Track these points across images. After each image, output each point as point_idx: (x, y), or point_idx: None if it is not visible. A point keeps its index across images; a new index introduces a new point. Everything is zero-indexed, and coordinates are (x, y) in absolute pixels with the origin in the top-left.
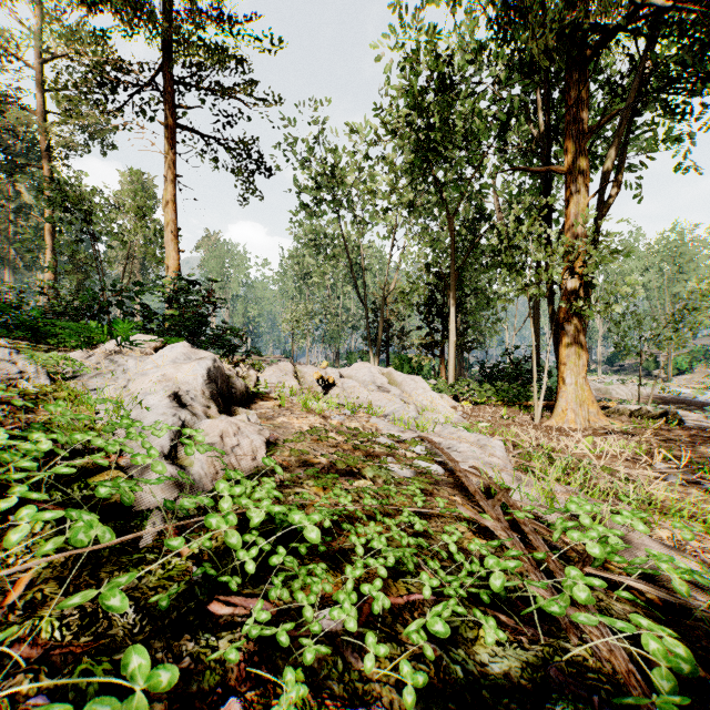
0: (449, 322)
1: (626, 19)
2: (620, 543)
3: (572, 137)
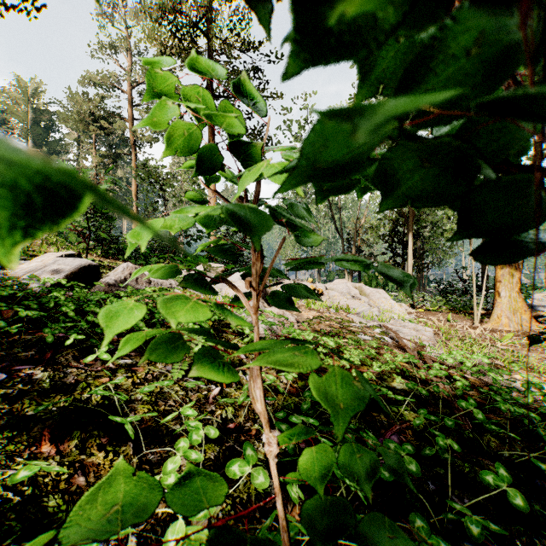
0: (408, 249)
1: None
2: (470, 364)
3: None
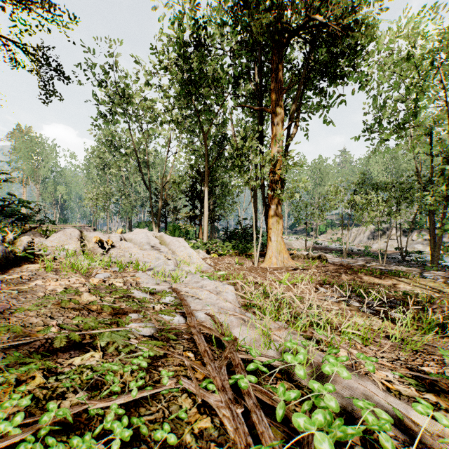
0: (204, 202)
1: (303, 24)
2: (335, 402)
3: (275, 91)
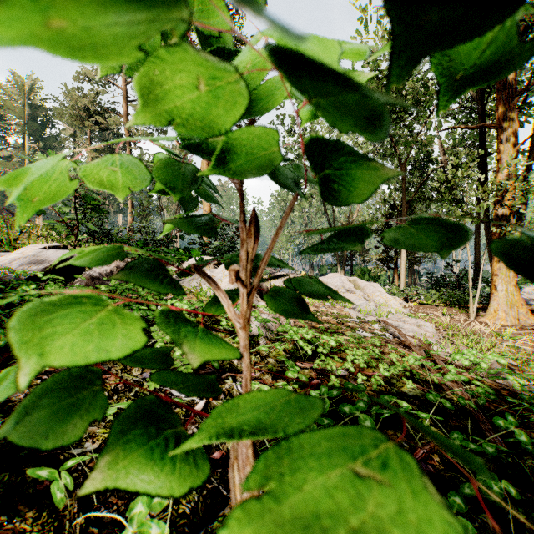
0: None
1: None
2: (486, 366)
3: (503, 99)
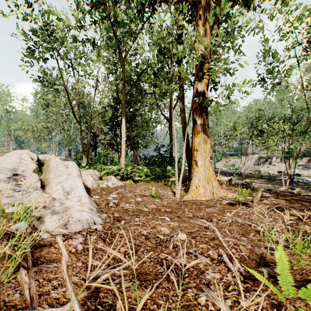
0: (122, 127)
1: None
2: None
3: None
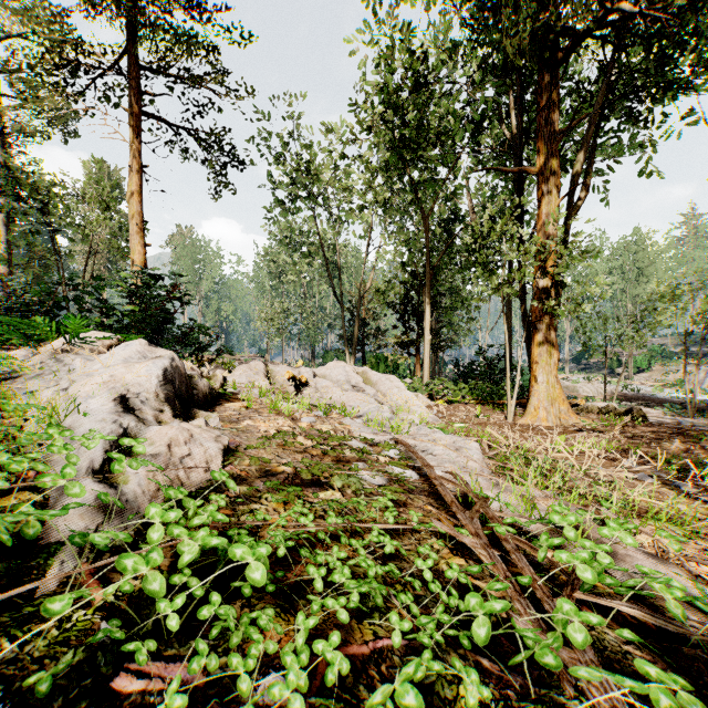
0: (425, 321)
1: (596, 23)
2: (610, 560)
3: (544, 138)
